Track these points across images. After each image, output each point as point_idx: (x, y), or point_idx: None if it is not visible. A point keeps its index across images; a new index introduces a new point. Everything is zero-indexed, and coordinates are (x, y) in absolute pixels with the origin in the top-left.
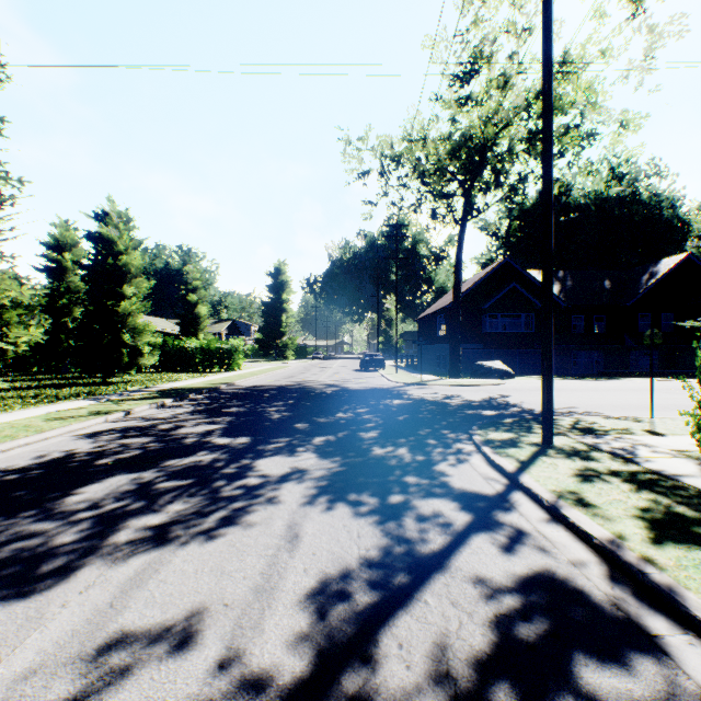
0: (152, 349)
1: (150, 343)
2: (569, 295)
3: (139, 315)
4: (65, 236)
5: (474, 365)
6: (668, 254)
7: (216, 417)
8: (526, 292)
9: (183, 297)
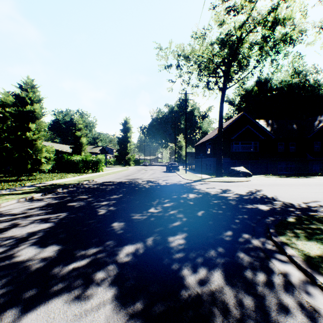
0: (47, 160)
1: (46, 157)
2: (275, 132)
3: (39, 141)
4: (6, 99)
5: (230, 169)
6: (322, 112)
7: (55, 213)
8: (254, 130)
9: (73, 133)
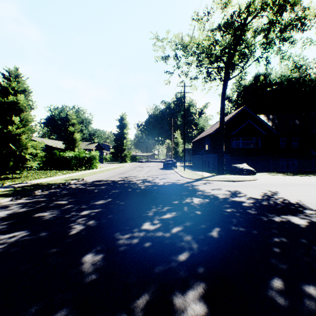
0: (33, 157)
1: (32, 153)
2: (277, 127)
3: (23, 135)
4: None
5: (232, 166)
6: None
7: (8, 232)
8: (256, 125)
9: (66, 128)
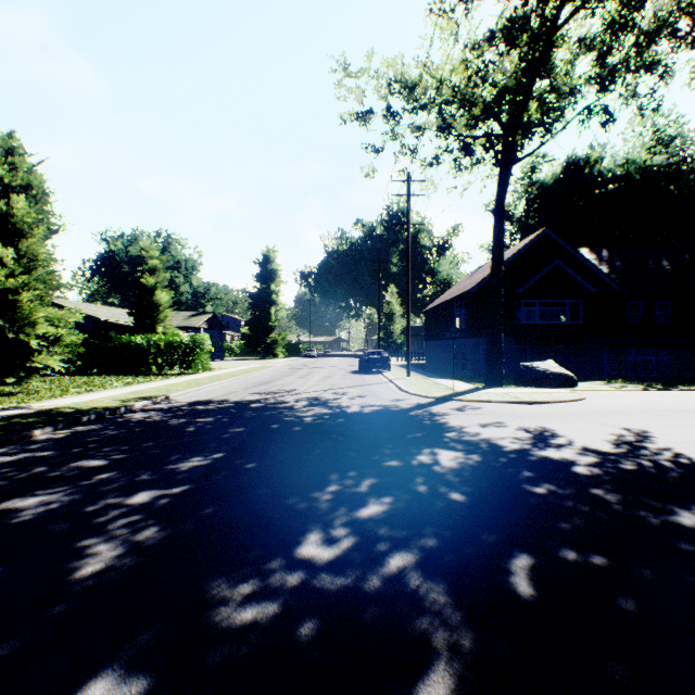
0: (49, 345)
1: (46, 335)
2: (621, 277)
3: (24, 293)
4: None
5: (520, 367)
6: None
7: None
8: (573, 272)
9: (136, 279)
